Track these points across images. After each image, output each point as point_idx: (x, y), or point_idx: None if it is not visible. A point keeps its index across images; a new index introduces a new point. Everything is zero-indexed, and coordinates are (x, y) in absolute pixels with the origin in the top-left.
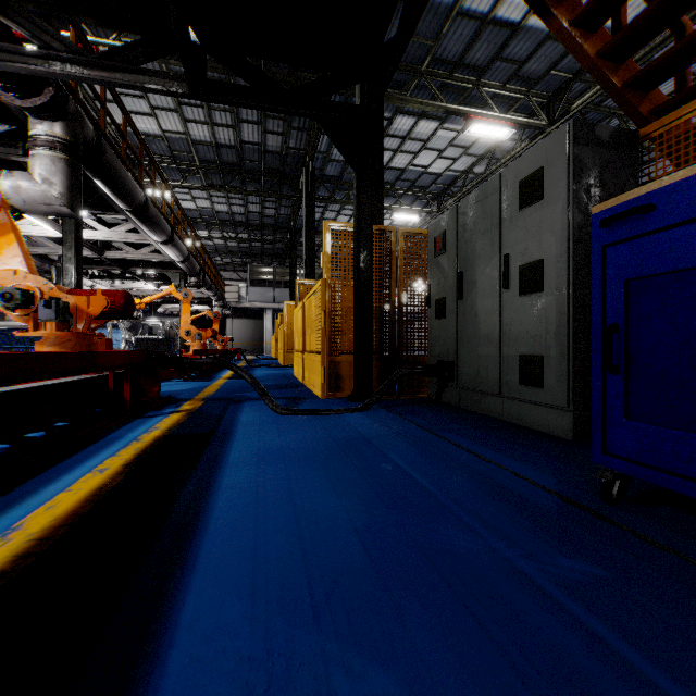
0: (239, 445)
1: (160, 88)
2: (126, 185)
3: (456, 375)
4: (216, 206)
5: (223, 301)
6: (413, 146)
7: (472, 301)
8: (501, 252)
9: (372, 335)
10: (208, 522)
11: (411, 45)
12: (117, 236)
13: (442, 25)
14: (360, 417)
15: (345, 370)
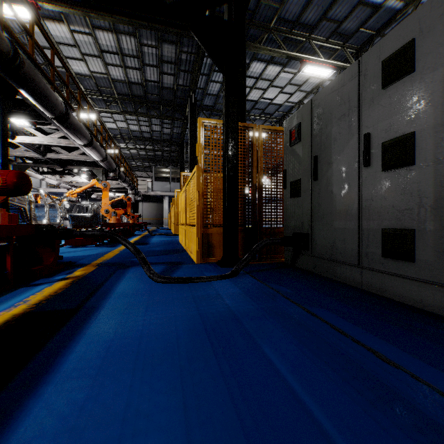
0: (94, 330)
1: None
2: (47, 96)
3: (310, 245)
4: (131, 126)
5: (135, 190)
6: (263, 84)
7: (327, 181)
8: (360, 133)
9: (238, 211)
10: None
11: (263, 8)
12: (52, 141)
13: None
14: (229, 285)
15: (216, 240)
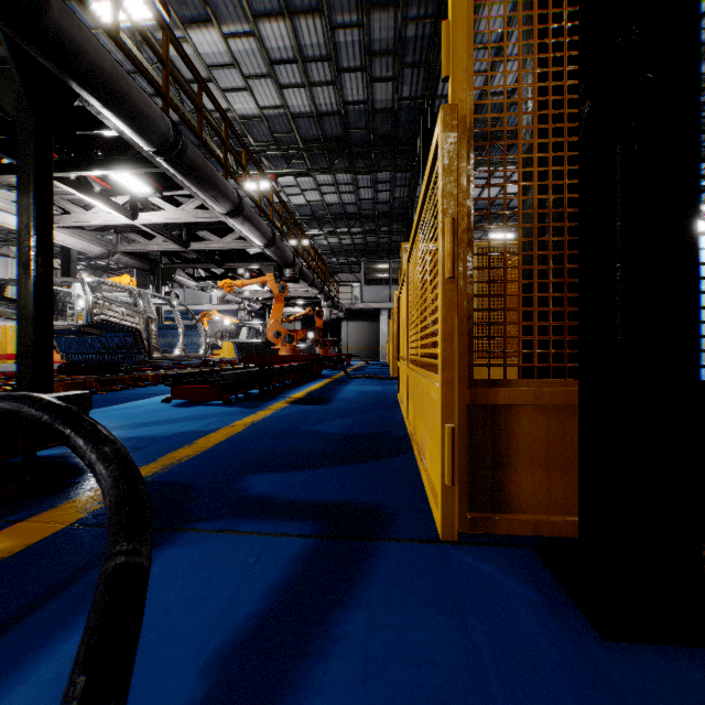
0: None
1: None
2: (124, 95)
3: None
4: (326, 197)
5: (332, 301)
6: None
7: None
8: None
9: (696, 294)
10: None
11: None
12: (186, 216)
13: None
14: None
15: (528, 434)
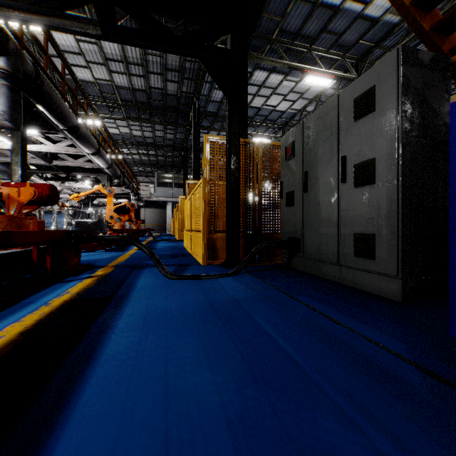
0: (131, 309)
1: (79, 30)
2: (61, 110)
3: (302, 248)
4: (133, 132)
5: (138, 196)
6: (266, 92)
7: (315, 193)
8: (339, 155)
9: (240, 218)
10: (72, 412)
11: (266, 20)
12: (60, 149)
13: (286, 6)
14: (231, 281)
15: (220, 244)
